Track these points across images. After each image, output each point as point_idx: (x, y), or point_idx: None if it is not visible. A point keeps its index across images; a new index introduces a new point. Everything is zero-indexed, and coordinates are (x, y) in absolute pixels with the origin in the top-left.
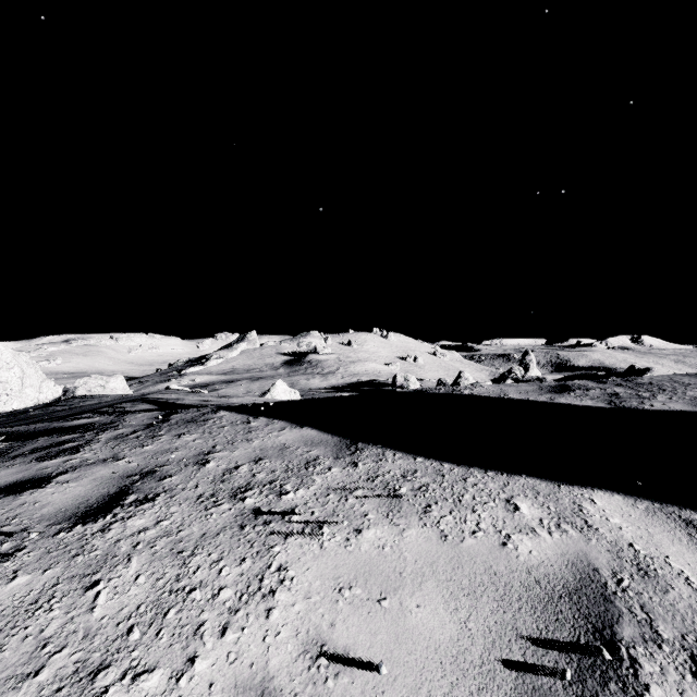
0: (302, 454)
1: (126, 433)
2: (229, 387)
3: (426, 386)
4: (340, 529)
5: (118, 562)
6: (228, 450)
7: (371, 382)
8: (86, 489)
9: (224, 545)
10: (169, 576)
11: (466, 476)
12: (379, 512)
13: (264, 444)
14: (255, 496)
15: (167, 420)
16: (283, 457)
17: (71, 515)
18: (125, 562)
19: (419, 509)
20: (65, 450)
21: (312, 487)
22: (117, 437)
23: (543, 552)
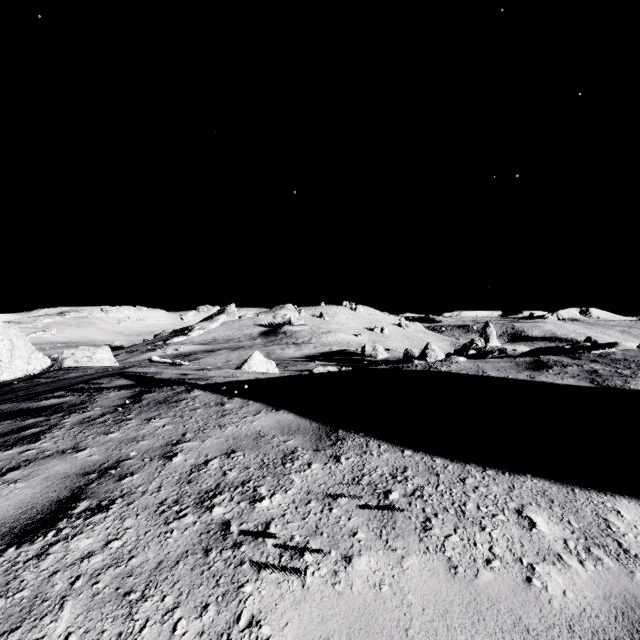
0: (278, 445)
1: (94, 417)
2: (210, 356)
3: (393, 355)
4: (325, 556)
5: (46, 611)
6: (198, 439)
7: (342, 352)
8: (34, 492)
9: (183, 581)
10: (107, 637)
11: (464, 476)
12: (370, 529)
13: (237, 432)
14: (224, 503)
15: (138, 401)
16: (258, 449)
17: (7, 532)
18: (56, 611)
19: (417, 524)
20: (25, 437)
21: (289, 490)
22: (83, 421)
23: (581, 594)
